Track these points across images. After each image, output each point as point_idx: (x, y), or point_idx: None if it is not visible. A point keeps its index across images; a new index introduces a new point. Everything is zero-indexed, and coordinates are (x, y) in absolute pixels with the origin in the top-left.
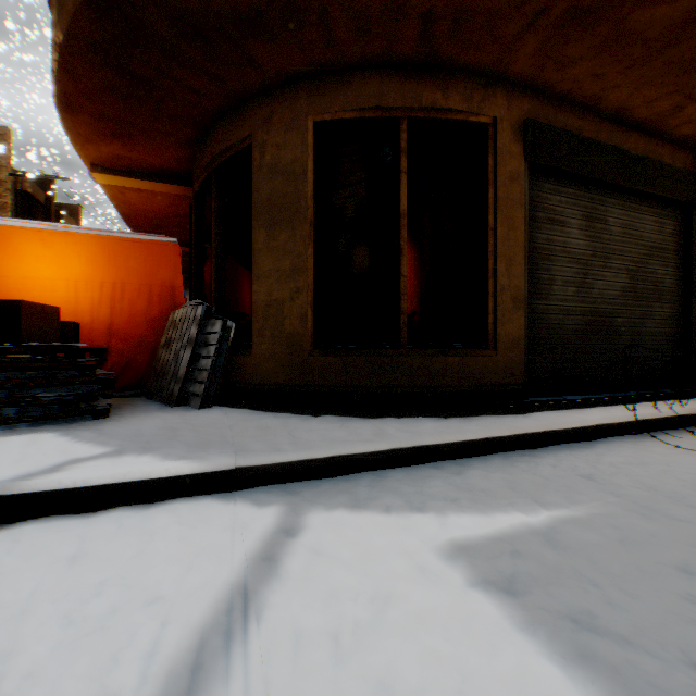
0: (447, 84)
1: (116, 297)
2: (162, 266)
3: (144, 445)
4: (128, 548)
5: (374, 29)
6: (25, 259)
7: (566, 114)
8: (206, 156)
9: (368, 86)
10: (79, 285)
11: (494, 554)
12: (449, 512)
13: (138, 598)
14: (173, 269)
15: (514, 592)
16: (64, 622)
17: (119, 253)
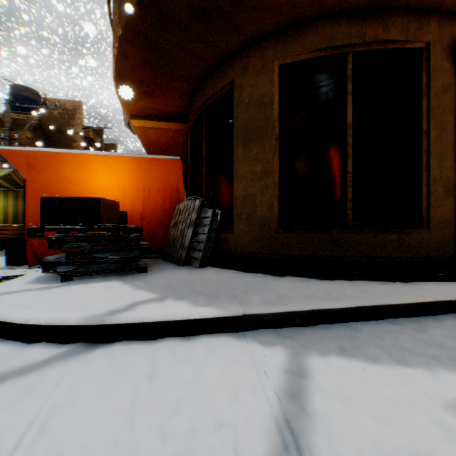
0: (386, 21)
1: (145, 195)
2: (171, 175)
3: (176, 293)
4: (186, 373)
5: None
6: (96, 174)
7: None
8: (199, 100)
9: (321, 33)
10: (125, 188)
11: None
12: (436, 369)
13: (208, 421)
14: (177, 176)
15: None
16: (160, 436)
17: (146, 168)
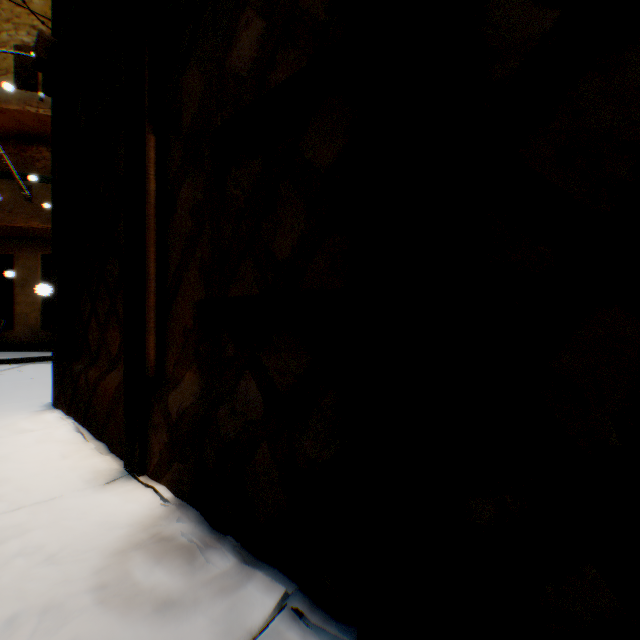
0: None
1: None
2: None
3: None
4: None
5: None
6: None
7: None
8: None
9: None
10: None
11: None
12: None
13: None
14: None
15: None
16: None
17: None
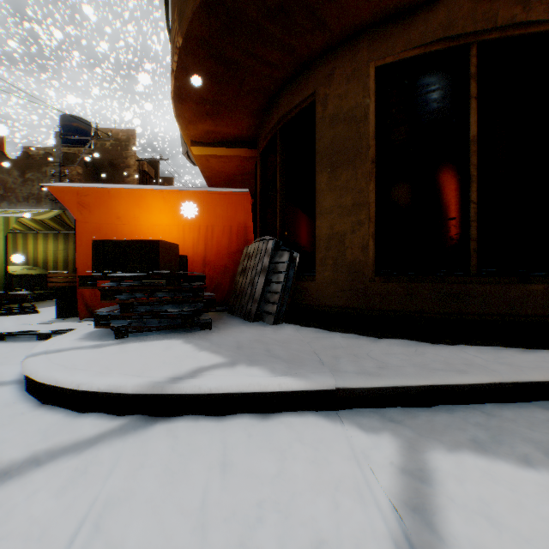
0: None
1: (208, 236)
2: (238, 212)
3: (248, 357)
4: (267, 464)
5: None
6: (152, 212)
7: None
8: (272, 119)
9: (433, 20)
10: (185, 229)
11: None
12: None
13: (302, 537)
14: (246, 213)
15: None
16: None
17: (209, 204)
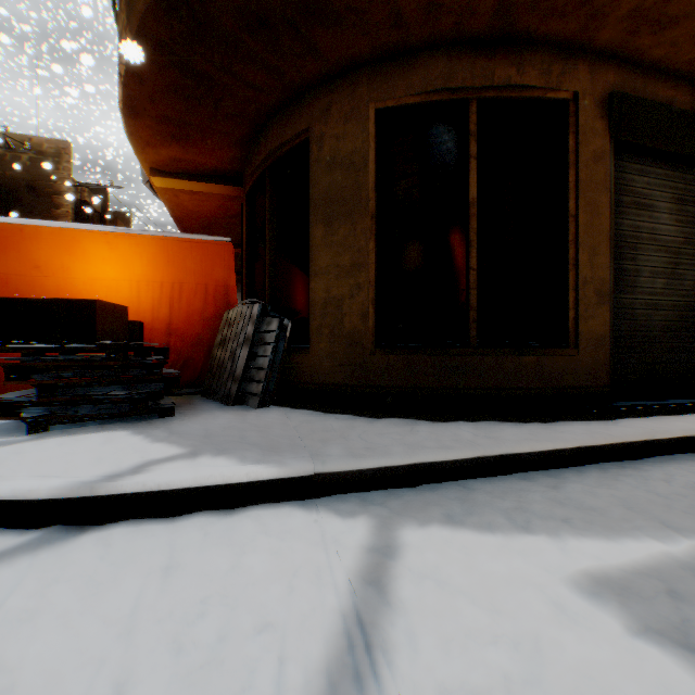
0: (522, 59)
1: (174, 297)
2: (216, 266)
3: (216, 446)
4: (221, 561)
5: (447, 3)
6: (92, 261)
7: (655, 85)
8: (260, 153)
9: (434, 67)
10: (141, 285)
11: (646, 593)
12: (565, 535)
13: (246, 624)
14: (227, 268)
15: (694, 647)
16: (173, 648)
17: (176, 254)
